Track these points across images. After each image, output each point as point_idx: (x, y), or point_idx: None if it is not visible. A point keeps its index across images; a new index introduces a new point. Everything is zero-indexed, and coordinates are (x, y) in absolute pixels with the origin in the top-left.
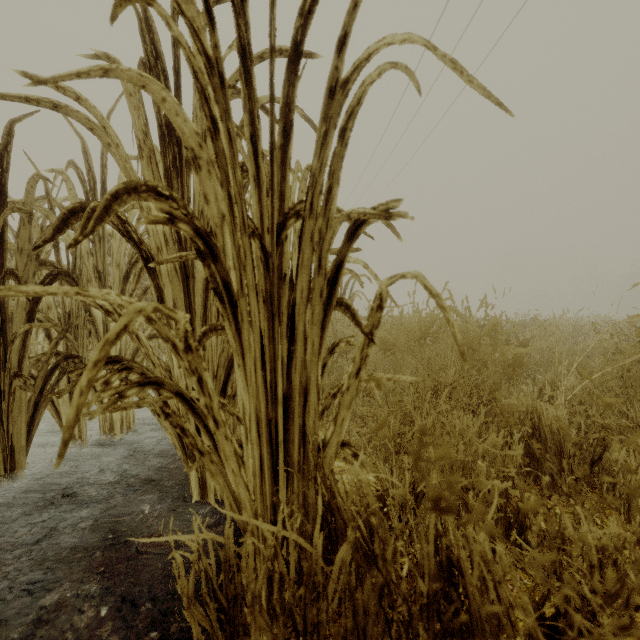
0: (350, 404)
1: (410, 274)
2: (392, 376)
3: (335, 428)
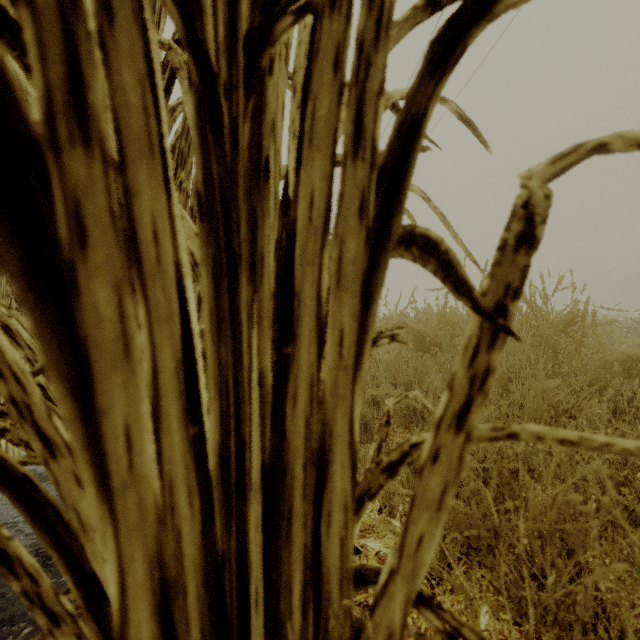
0: (441, 500)
1: (625, 136)
2: (580, 433)
3: (400, 563)
